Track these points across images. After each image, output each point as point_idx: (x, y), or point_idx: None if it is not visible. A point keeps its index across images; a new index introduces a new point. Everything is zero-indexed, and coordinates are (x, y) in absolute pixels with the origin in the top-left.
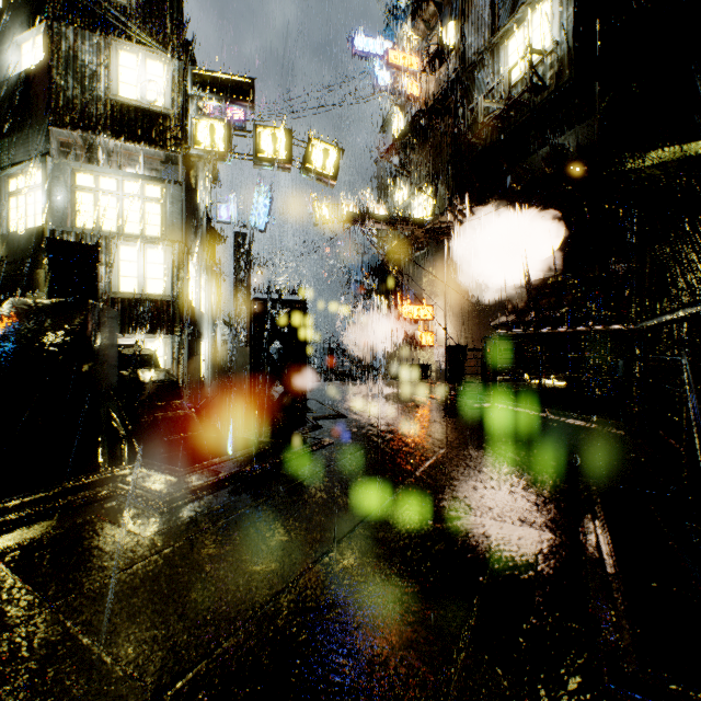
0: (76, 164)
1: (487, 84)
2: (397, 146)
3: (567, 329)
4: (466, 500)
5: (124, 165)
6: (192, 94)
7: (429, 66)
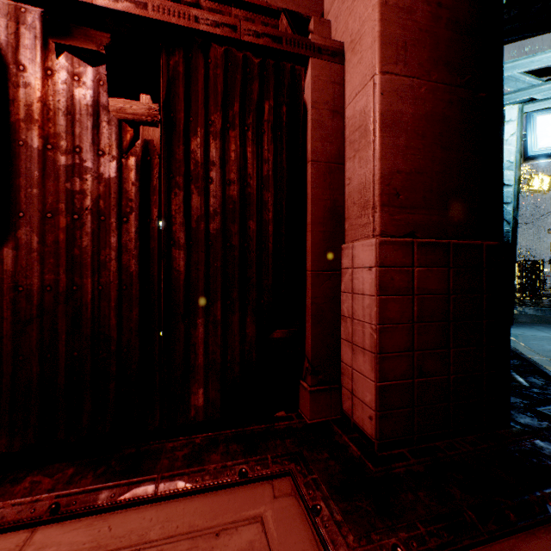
0: None
1: None
2: None
3: None
4: None
5: None
6: None
7: None
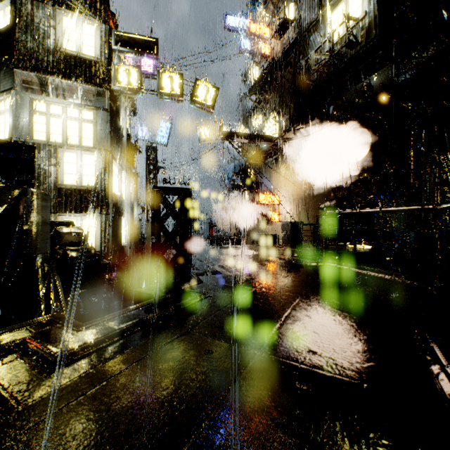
0: (33, 96)
1: (317, 44)
2: (254, 88)
3: (382, 209)
4: (324, 355)
5: (67, 97)
6: (115, 49)
7: (277, 33)
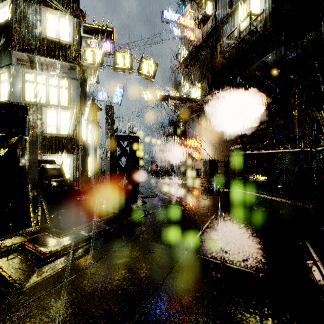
0: (25, 69)
1: (228, 32)
2: (183, 64)
3: (274, 150)
4: (232, 253)
5: (49, 70)
6: (83, 36)
7: (199, 24)
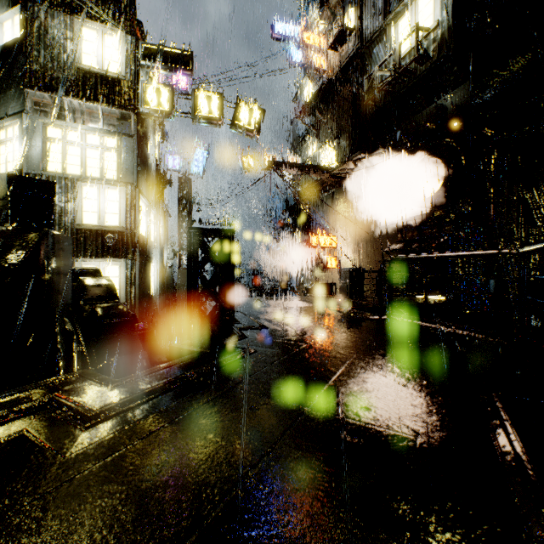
0: (46, 120)
1: (381, 57)
2: (308, 109)
3: (454, 253)
4: (378, 411)
5: (86, 121)
6: (142, 64)
7: (334, 44)
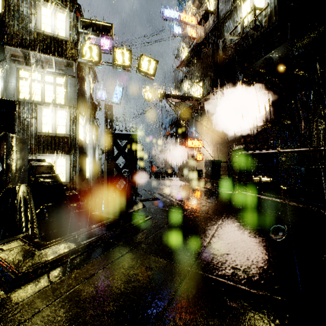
0: (19, 66)
1: (231, 28)
2: (184, 62)
3: (283, 150)
4: (247, 272)
5: (45, 67)
6: (80, 31)
7: (201, 21)
